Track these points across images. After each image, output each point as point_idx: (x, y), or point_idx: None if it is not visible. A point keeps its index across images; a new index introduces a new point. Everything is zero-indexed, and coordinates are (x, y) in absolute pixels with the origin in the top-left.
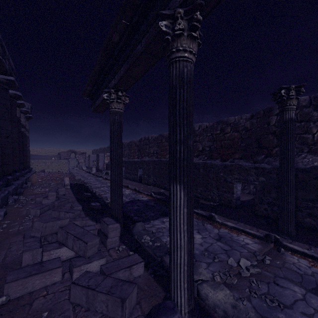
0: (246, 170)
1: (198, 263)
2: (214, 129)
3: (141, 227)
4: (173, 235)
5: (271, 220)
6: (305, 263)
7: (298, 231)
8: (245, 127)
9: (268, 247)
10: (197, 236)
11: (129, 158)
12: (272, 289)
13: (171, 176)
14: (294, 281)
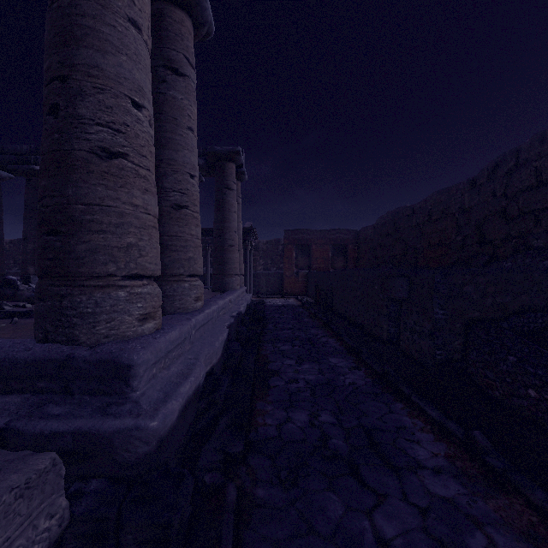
0: None
1: None
2: None
3: None
4: None
5: None
6: None
7: None
8: None
9: None
10: None
11: None
12: None
13: None
14: None
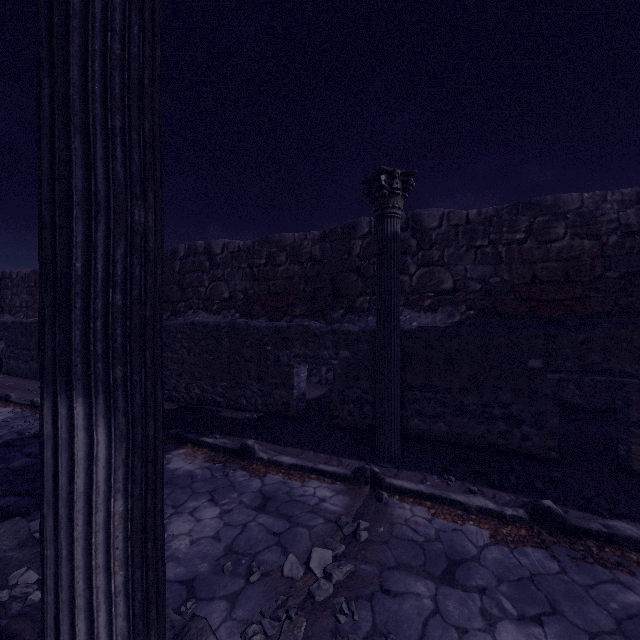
0: (316, 338)
1: (199, 625)
2: (256, 256)
3: (14, 537)
4: (55, 633)
5: (360, 435)
6: (423, 513)
7: (404, 447)
8: (312, 255)
9: (360, 497)
10: (207, 514)
11: (31, 315)
12: (380, 612)
13: (45, 360)
14: (414, 568)
